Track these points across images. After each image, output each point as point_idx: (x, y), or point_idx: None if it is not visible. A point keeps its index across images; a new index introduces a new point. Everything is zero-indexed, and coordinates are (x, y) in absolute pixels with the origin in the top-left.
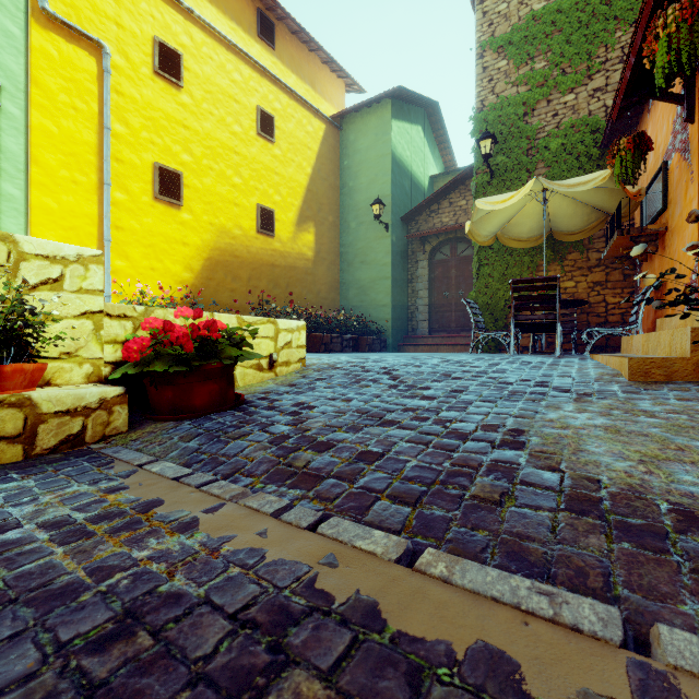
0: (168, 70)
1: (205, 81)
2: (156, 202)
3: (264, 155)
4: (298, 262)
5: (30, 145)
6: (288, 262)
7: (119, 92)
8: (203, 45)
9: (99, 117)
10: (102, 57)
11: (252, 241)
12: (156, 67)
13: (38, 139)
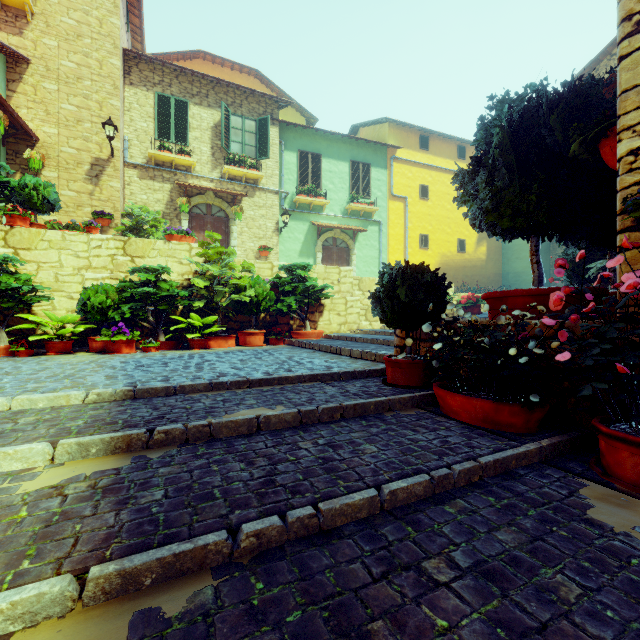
0: (424, 195)
1: (436, 192)
2: (420, 249)
3: (460, 214)
4: (477, 263)
5: (388, 241)
6: (472, 264)
7: (409, 212)
8: (435, 177)
9: (404, 223)
10: (405, 201)
11: (455, 257)
12: (420, 196)
13: (390, 238)
